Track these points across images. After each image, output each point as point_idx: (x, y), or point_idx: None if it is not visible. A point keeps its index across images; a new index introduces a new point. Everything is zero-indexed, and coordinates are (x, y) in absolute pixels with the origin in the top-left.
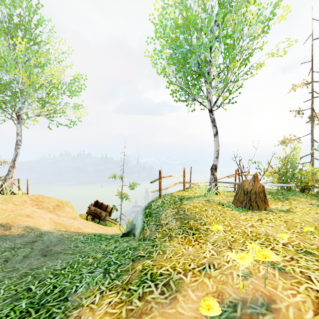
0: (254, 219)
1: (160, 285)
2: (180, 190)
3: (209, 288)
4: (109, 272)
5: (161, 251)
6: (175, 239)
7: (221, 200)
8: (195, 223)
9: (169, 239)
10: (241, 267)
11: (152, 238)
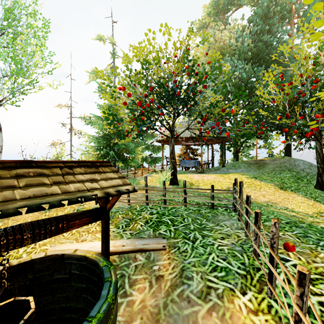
0: None
1: None
2: None
3: None
4: None
5: None
6: None
7: None
8: None
9: None
10: None
11: None
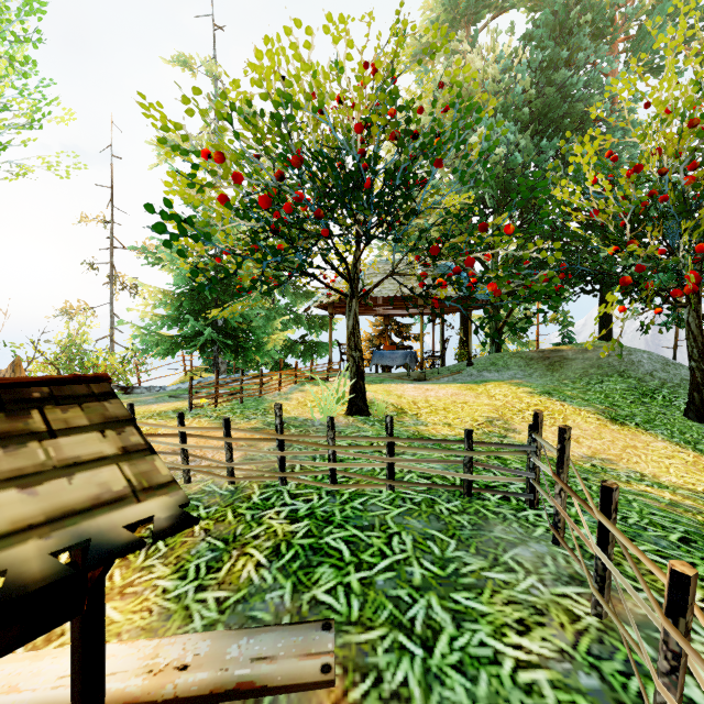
0: None
1: None
2: None
3: None
4: None
5: None
6: None
7: None
8: None
9: None
10: None
11: None
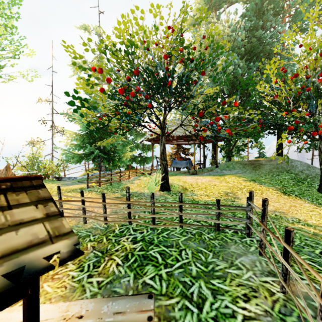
0: None
1: None
2: None
3: None
4: None
5: None
6: None
7: None
8: None
9: None
10: None
11: None
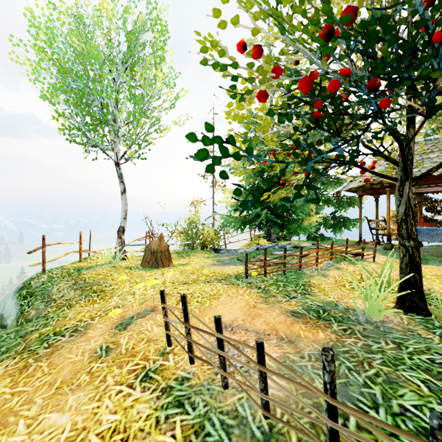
0: (158, 274)
1: (67, 334)
2: (74, 262)
3: (115, 318)
4: None
5: (60, 318)
6: (76, 305)
7: (129, 264)
8: (99, 287)
9: (69, 308)
10: (137, 292)
11: (42, 315)
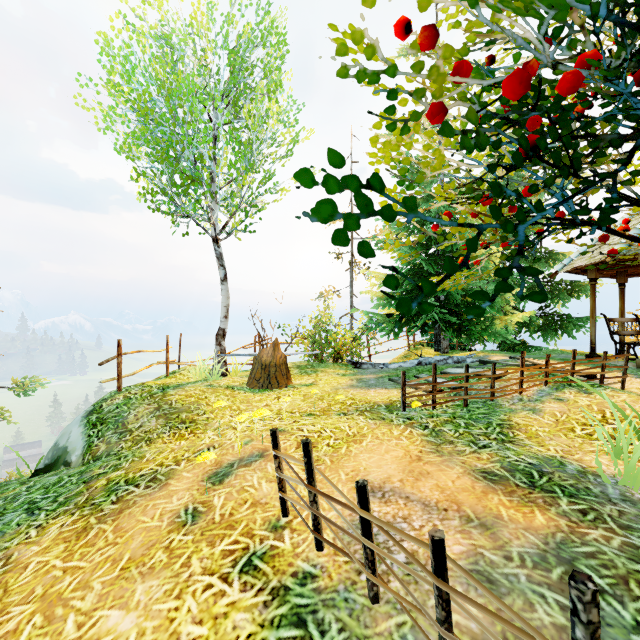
0: (271, 398)
1: (143, 484)
2: (160, 377)
3: (208, 463)
4: (41, 508)
5: (136, 458)
6: (158, 440)
7: (231, 383)
8: (189, 415)
9: (148, 444)
10: (239, 427)
11: (114, 452)
